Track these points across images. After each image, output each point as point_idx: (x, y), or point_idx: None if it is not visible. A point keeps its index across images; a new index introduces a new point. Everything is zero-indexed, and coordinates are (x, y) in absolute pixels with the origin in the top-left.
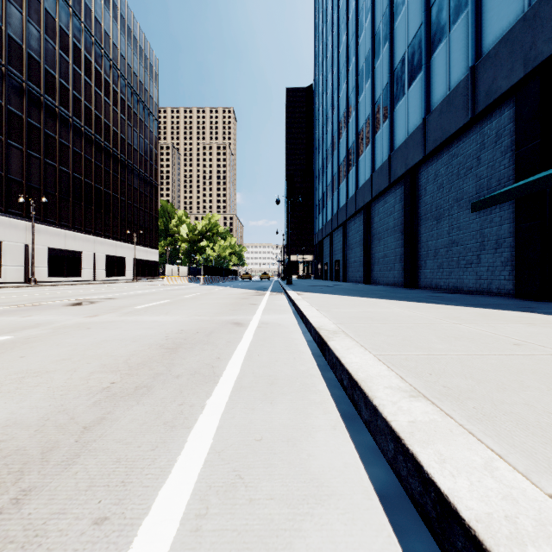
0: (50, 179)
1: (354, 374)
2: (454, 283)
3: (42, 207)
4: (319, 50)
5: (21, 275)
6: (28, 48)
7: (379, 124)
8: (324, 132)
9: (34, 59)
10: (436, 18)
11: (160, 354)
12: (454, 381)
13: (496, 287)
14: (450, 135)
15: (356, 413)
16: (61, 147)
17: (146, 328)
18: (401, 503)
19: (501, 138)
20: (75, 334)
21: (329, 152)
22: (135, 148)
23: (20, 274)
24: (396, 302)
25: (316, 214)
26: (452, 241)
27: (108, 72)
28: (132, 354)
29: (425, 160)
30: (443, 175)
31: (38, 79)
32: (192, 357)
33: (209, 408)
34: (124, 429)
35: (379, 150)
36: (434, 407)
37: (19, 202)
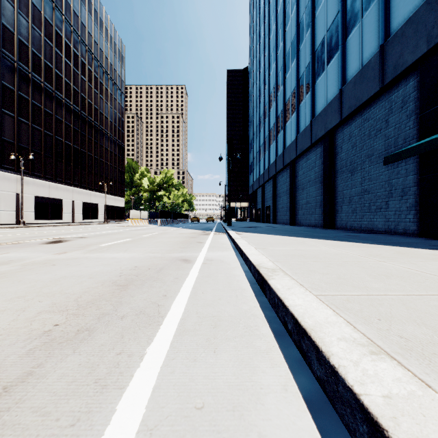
0: (37, 141)
1: (301, 320)
2: (366, 224)
3: (30, 163)
4: (253, 38)
5: (13, 218)
6: (19, 35)
7: (303, 96)
8: (258, 103)
9: (23, 43)
10: (351, 7)
11: (111, 292)
12: (407, 329)
13: (402, 228)
14: (363, 103)
15: (284, 331)
16: (46, 115)
17: (104, 264)
18: (323, 407)
19: (406, 104)
20: (39, 270)
21: (262, 119)
22: (106, 116)
23: (12, 217)
24: (320, 241)
25: (251, 169)
26: (364, 190)
27: (84, 55)
28: (84, 291)
29: (341, 124)
30: (357, 136)
31: (27, 60)
32: (140, 295)
33: (148, 359)
34: (48, 391)
35: (302, 117)
36: (404, 370)
37: (11, 159)
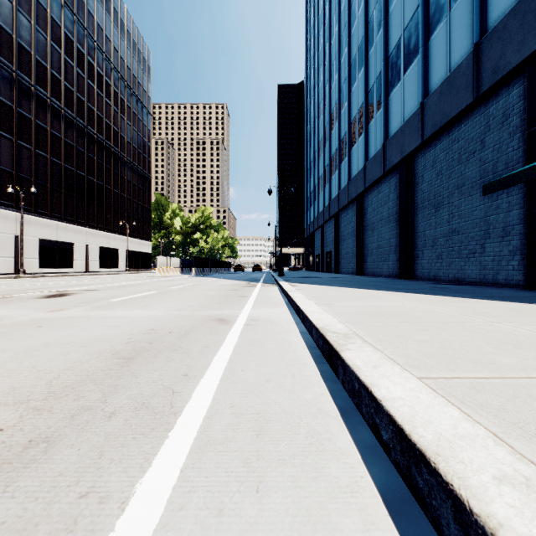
0: (41, 170)
1: (412, 432)
2: (455, 274)
3: (33, 198)
4: (311, 44)
5: (11, 266)
6: (19, 38)
7: (373, 113)
8: (316, 125)
9: (24, 49)
10: None
11: (106, 369)
12: None
13: (503, 278)
14: (451, 118)
15: (350, 408)
16: (53, 139)
17: (109, 326)
18: (401, 508)
19: (509, 118)
20: (16, 334)
21: (321, 144)
22: (129, 141)
23: (10, 265)
24: (400, 294)
25: (307, 206)
26: (452, 229)
27: (101, 65)
28: (68, 367)
29: (422, 147)
30: (442, 161)
31: (29, 70)
32: (149, 373)
33: (133, 509)
34: None
35: (372, 139)
36: None
37: (8, 192)
